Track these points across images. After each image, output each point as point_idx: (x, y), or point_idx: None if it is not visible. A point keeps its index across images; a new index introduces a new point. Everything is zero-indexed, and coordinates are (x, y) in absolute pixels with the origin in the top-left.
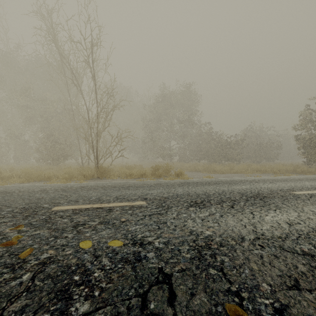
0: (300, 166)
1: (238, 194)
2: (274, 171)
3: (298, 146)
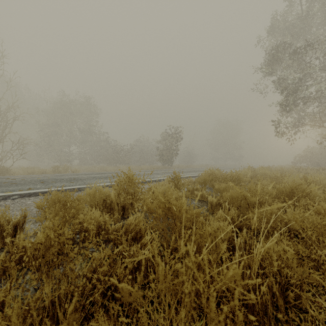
0: (156, 166)
1: (96, 173)
2: (139, 168)
3: (156, 154)
